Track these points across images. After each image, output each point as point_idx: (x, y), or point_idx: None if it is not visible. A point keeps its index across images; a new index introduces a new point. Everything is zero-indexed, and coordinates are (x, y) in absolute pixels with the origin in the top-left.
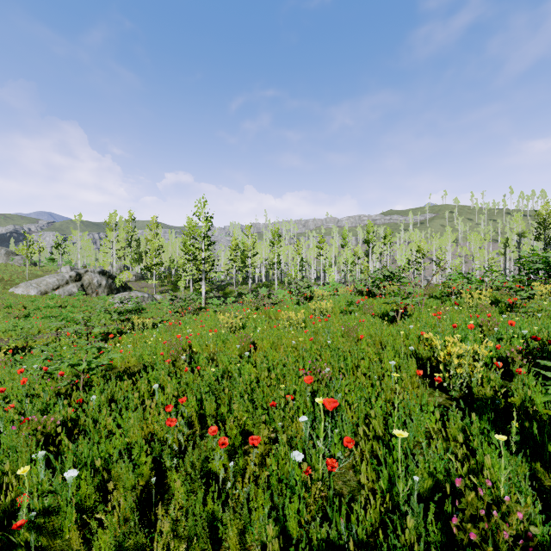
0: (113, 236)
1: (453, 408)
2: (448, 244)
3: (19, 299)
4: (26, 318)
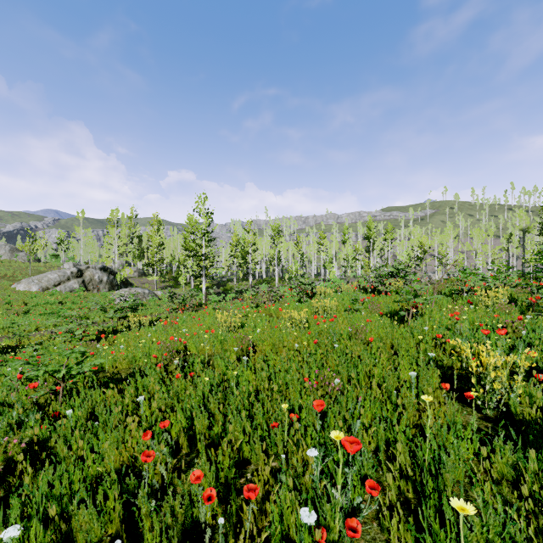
0: (115, 232)
1: (500, 439)
2: (449, 240)
3: (20, 295)
4: (25, 314)
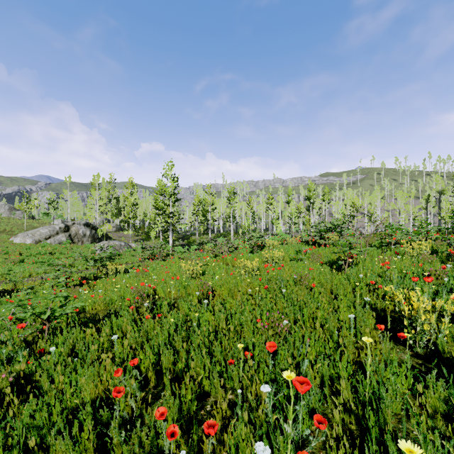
0: (96, 194)
1: (432, 376)
2: (377, 201)
3: (17, 246)
4: (20, 263)
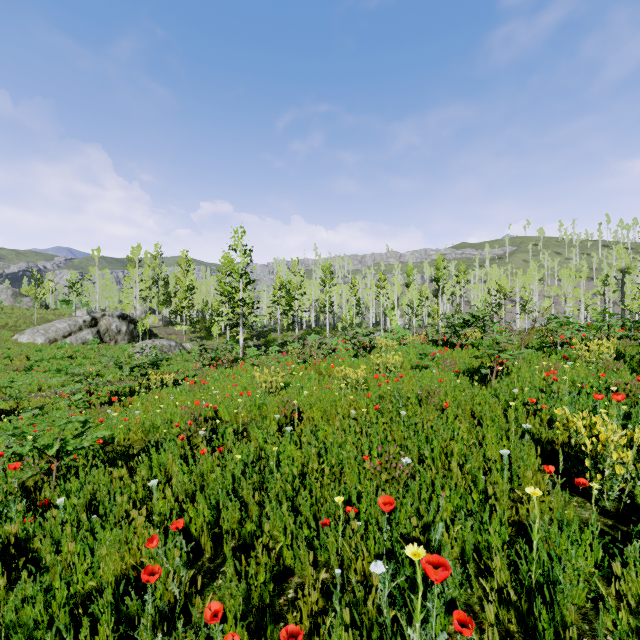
0: (136, 274)
1: (634, 549)
2: (533, 283)
3: (23, 348)
4: (27, 371)
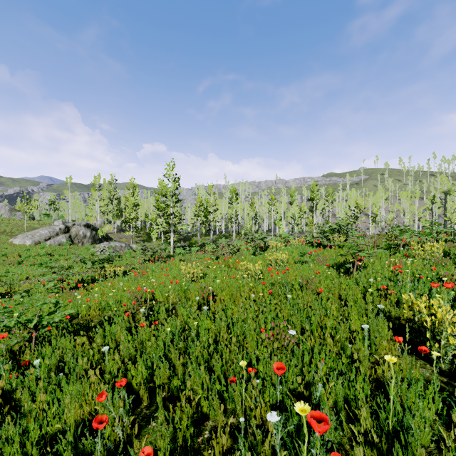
0: (97, 195)
1: None
2: (381, 201)
3: (16, 248)
4: (19, 264)
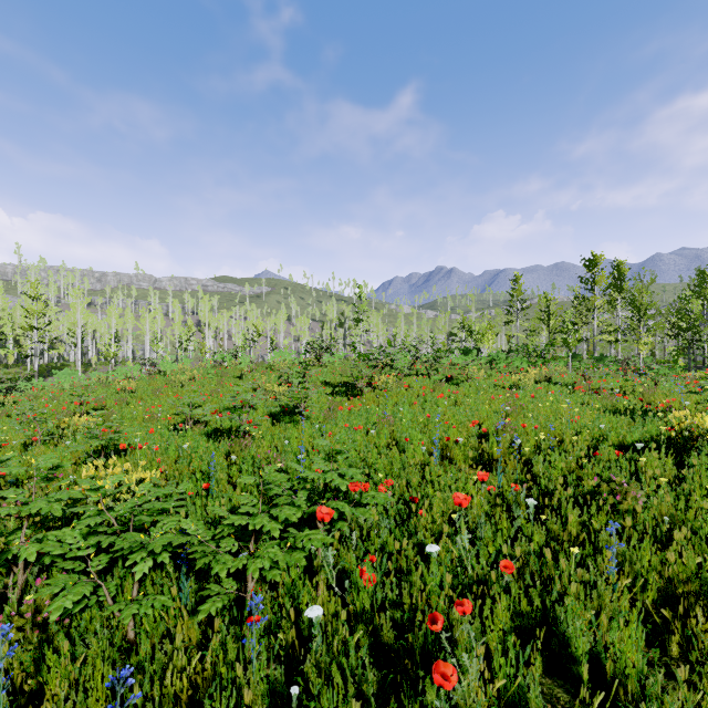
0: None
1: None
2: None
3: None
4: None
